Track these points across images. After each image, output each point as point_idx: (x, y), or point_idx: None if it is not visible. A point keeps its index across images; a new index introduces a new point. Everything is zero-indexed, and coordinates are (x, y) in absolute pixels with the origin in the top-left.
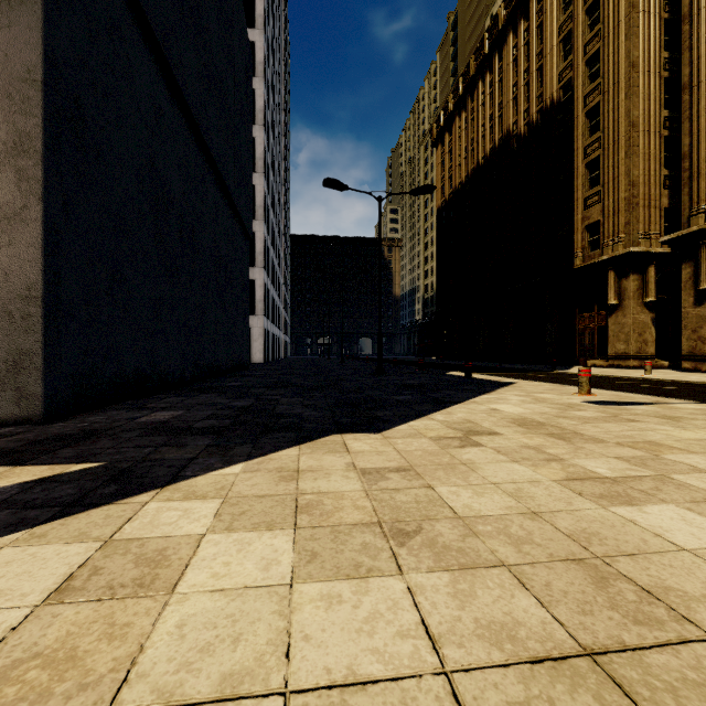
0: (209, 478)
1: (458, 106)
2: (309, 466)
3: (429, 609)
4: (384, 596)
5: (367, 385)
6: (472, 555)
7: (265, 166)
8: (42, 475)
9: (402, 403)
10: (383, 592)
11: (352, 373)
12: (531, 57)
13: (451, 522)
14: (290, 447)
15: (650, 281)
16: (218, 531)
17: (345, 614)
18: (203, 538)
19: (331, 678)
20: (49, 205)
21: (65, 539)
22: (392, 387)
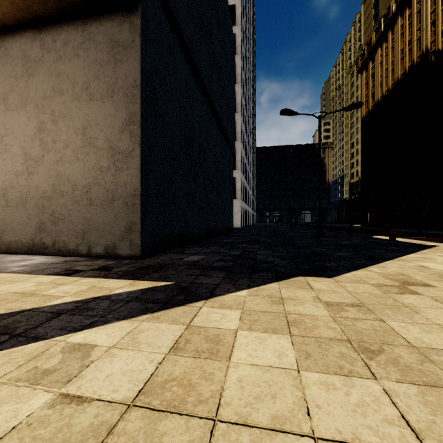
0: (230, 297)
1: (379, 40)
2: (288, 296)
3: (406, 409)
4: (366, 391)
5: (313, 244)
6: (433, 377)
7: (241, 107)
8: (148, 286)
9: (342, 257)
10: (365, 389)
11: (299, 235)
12: None
13: (407, 349)
14: (272, 282)
15: None
16: (244, 329)
17: (341, 398)
18: (237, 332)
19: (342, 437)
20: (143, 147)
21: (168, 321)
22: (331, 246)
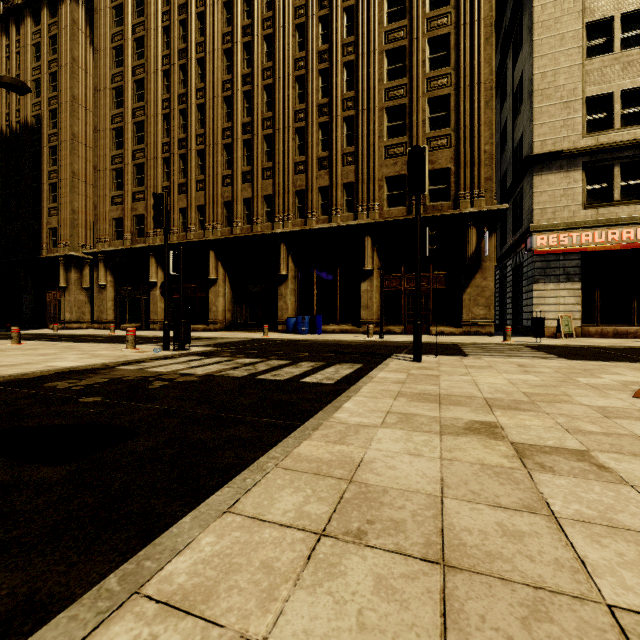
0: None
1: None
2: None
3: None
4: None
5: None
6: None
7: None
8: None
9: None
10: None
11: None
12: (11, 73)
13: None
14: None
15: (86, 275)
16: None
17: None
18: None
19: None
20: None
21: None
22: None
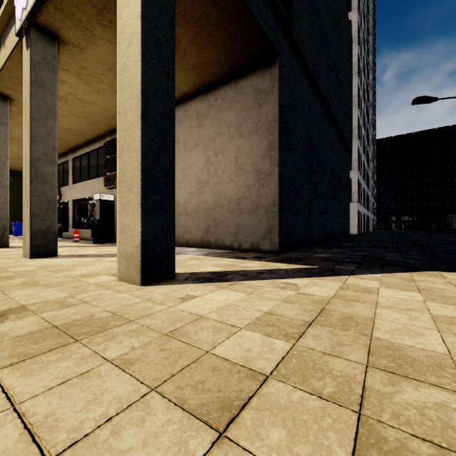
0: (367, 276)
1: None
2: (419, 279)
3: None
4: None
5: None
6: None
7: (358, 99)
8: (301, 267)
9: None
10: None
11: (441, 242)
12: None
13: None
14: (404, 272)
15: None
16: (384, 288)
17: (451, 310)
18: (379, 288)
19: (447, 316)
20: (280, 167)
21: (330, 281)
22: None
